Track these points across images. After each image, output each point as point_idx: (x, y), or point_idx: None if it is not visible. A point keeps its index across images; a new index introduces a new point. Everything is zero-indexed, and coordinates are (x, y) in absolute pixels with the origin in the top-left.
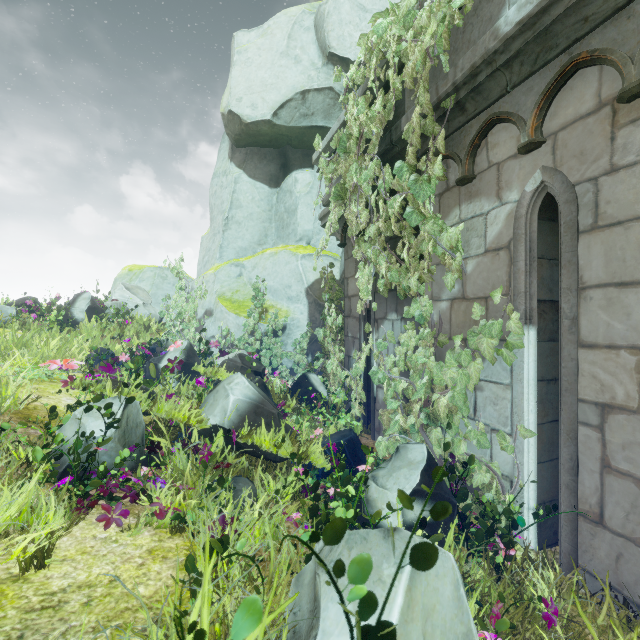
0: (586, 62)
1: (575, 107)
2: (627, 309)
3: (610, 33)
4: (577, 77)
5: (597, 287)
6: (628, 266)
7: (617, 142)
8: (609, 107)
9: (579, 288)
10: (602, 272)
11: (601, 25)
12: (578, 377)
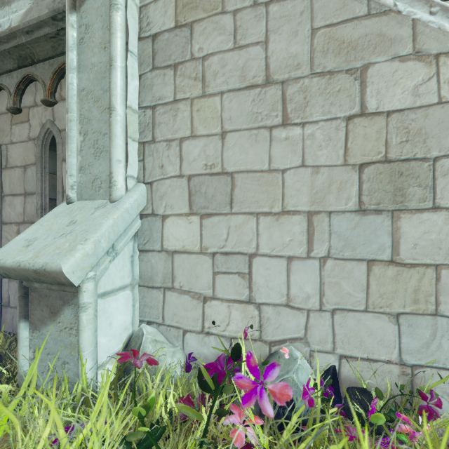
0: (2, 88)
1: (1, 107)
2: (15, 206)
3: (8, 80)
4: (2, 93)
5: (8, 196)
6: (15, 187)
7: (12, 131)
8: (10, 113)
9: (3, 196)
10: (9, 189)
11: (6, 74)
12: (2, 239)
